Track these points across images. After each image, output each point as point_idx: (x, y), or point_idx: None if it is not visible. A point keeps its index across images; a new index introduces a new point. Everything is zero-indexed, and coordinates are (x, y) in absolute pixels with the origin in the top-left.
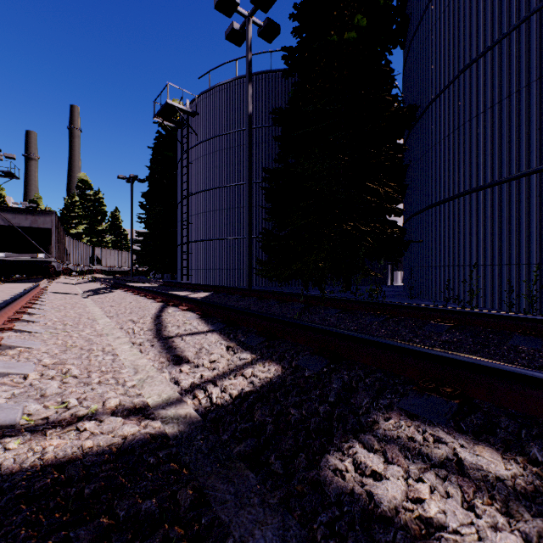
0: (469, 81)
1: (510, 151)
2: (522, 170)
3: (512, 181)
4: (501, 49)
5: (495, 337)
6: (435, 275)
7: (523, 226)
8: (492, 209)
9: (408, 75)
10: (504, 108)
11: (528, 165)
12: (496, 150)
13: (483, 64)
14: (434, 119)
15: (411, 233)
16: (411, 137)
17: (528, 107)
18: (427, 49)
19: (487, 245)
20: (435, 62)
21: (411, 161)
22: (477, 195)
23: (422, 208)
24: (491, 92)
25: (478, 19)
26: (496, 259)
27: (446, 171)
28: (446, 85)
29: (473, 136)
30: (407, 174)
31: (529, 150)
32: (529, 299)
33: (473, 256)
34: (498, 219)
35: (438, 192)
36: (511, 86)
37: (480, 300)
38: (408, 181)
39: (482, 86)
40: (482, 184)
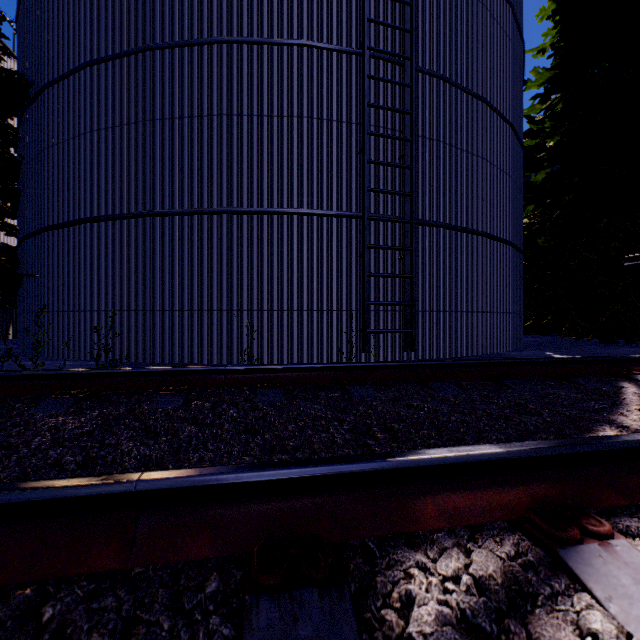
0: (91, 84)
1: (130, 185)
2: (140, 210)
3: (131, 220)
4: (122, 68)
5: (21, 407)
6: (53, 323)
7: (140, 270)
8: (114, 247)
9: (22, 30)
10: (125, 135)
11: (144, 206)
12: (118, 180)
13: (105, 73)
14: (52, 110)
15: (25, 263)
16: (25, 123)
17: (144, 145)
18: (43, 8)
19: (109, 288)
20: (53, 33)
21: (23, 157)
22: (99, 226)
23: (38, 229)
24: (113, 111)
25: (101, 15)
26: (118, 304)
27: (66, 187)
28: (66, 72)
29: (96, 153)
30: (21, 175)
31: (146, 191)
32: (145, 347)
33: (95, 300)
34: (119, 258)
35: (56, 211)
36: (131, 114)
37: (102, 353)
38: (22, 186)
39: (104, 97)
40: (104, 214)
